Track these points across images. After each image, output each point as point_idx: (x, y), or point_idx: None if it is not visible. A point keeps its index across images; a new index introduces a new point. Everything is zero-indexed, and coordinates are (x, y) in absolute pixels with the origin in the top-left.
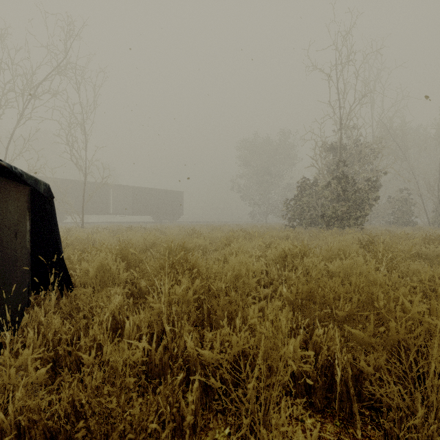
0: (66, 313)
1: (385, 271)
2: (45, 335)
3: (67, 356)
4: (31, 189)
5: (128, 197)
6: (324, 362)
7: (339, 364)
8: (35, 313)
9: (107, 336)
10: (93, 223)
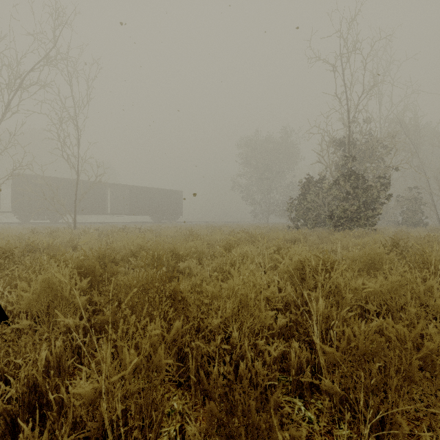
0: None
1: None
2: None
3: None
4: None
5: (126, 197)
6: None
7: None
8: None
9: None
10: (90, 223)
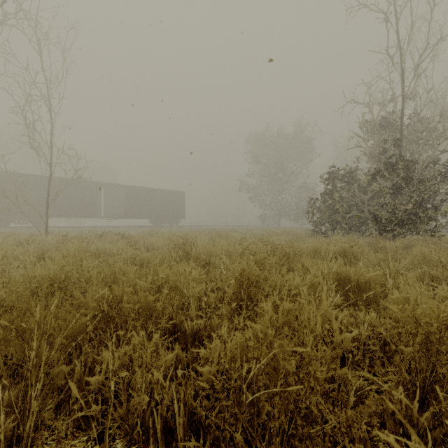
0: None
1: None
2: None
3: None
4: None
5: (122, 198)
6: None
7: None
8: None
9: None
10: (79, 227)
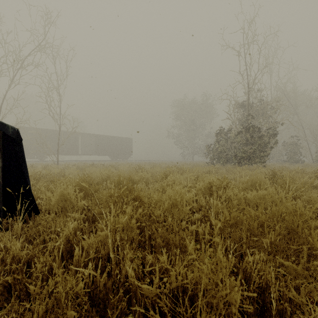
0: (29, 236)
1: (291, 200)
2: (4, 260)
3: (16, 284)
4: (3, 132)
5: (92, 142)
6: (256, 290)
7: (274, 297)
8: (0, 237)
9: (59, 261)
10: (66, 161)
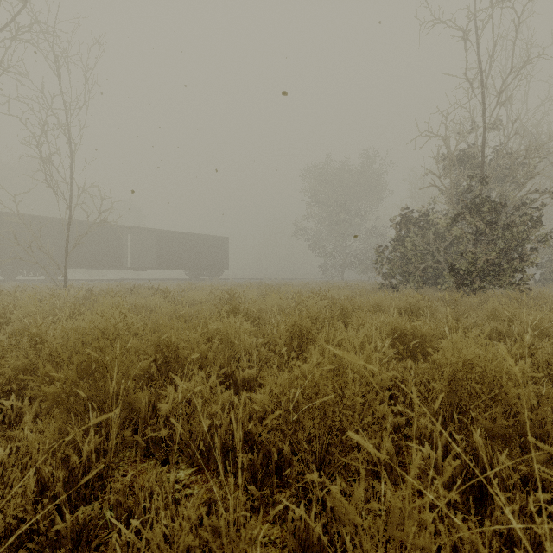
0: None
1: None
2: None
3: None
4: None
5: (152, 245)
6: None
7: None
8: None
9: None
10: (101, 280)
